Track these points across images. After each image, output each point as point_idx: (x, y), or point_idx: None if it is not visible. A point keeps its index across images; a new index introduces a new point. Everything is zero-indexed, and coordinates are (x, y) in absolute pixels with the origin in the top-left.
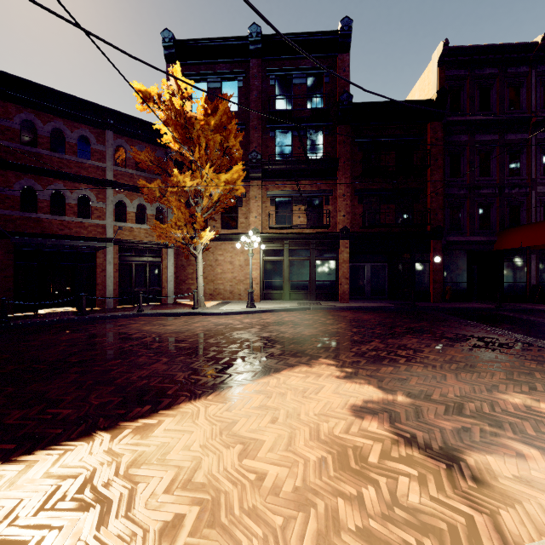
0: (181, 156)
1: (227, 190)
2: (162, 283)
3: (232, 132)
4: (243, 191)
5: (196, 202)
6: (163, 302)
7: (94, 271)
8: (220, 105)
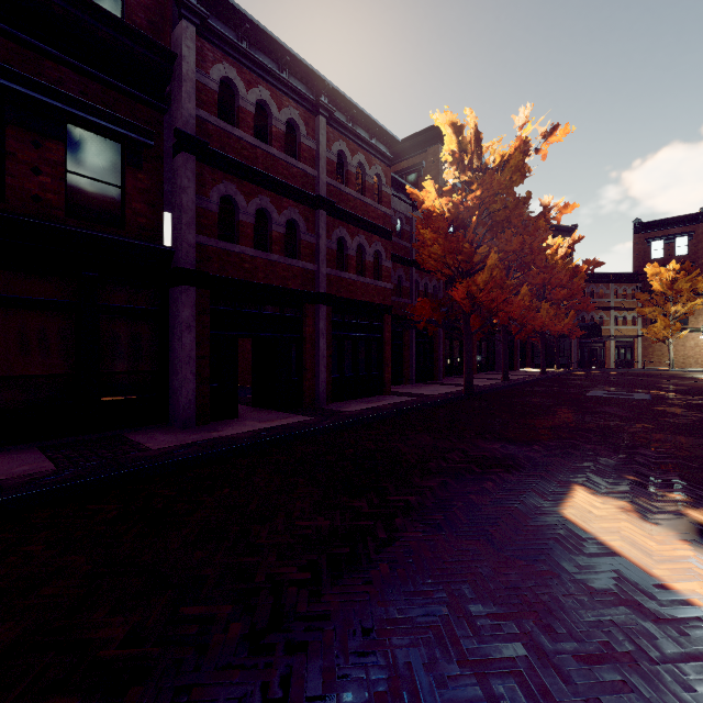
0: (661, 293)
1: (690, 307)
2: (634, 357)
3: (700, 281)
4: (700, 307)
5: (663, 313)
6: (634, 367)
7: (604, 350)
8: (695, 271)
